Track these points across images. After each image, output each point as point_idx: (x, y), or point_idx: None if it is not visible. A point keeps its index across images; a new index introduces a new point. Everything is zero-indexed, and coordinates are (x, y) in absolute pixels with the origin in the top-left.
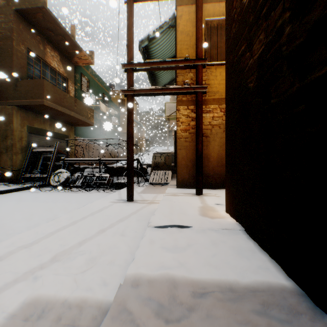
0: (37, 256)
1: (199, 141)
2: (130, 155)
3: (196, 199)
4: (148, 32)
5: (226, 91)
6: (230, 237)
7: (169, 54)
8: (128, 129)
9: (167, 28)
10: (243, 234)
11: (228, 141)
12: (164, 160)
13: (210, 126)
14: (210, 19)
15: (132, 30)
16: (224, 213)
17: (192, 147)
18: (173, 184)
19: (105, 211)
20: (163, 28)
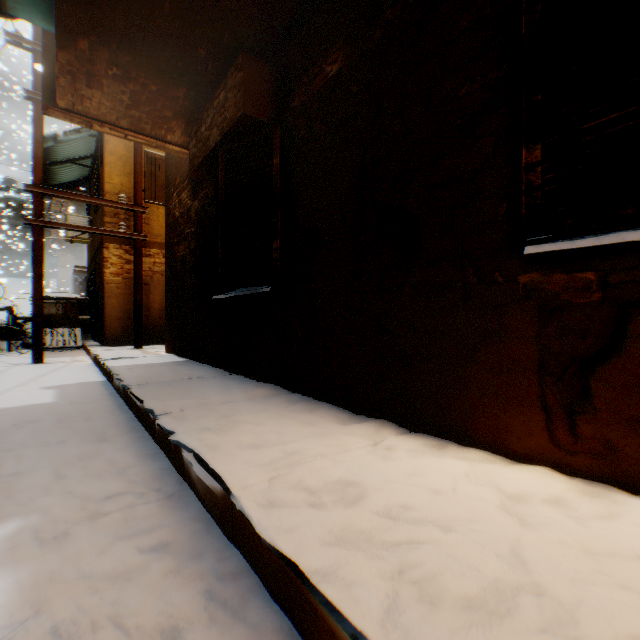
0: (3, 385)
1: (139, 291)
2: (40, 303)
3: (137, 350)
4: (57, 131)
5: (166, 257)
6: (166, 357)
7: (85, 154)
8: (37, 269)
9: (90, 136)
10: (175, 356)
11: (168, 297)
12: (64, 311)
13: (152, 273)
14: (152, 151)
15: (43, 143)
16: (164, 353)
17: (127, 295)
18: (96, 344)
19: (16, 370)
20: (82, 133)
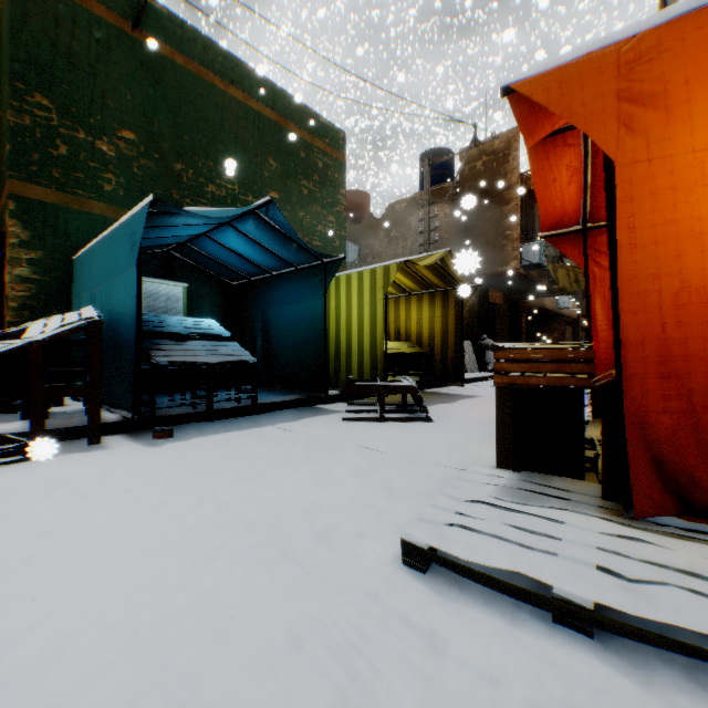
0: None
1: None
2: None
3: None
4: None
5: None
6: None
7: None
8: None
9: None
10: None
11: None
12: None
13: None
14: None
15: None
16: None
17: None
18: None
19: None
20: None
